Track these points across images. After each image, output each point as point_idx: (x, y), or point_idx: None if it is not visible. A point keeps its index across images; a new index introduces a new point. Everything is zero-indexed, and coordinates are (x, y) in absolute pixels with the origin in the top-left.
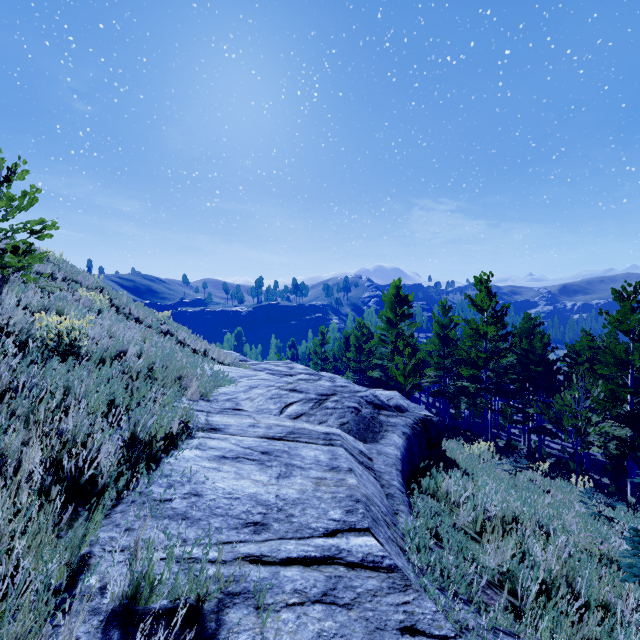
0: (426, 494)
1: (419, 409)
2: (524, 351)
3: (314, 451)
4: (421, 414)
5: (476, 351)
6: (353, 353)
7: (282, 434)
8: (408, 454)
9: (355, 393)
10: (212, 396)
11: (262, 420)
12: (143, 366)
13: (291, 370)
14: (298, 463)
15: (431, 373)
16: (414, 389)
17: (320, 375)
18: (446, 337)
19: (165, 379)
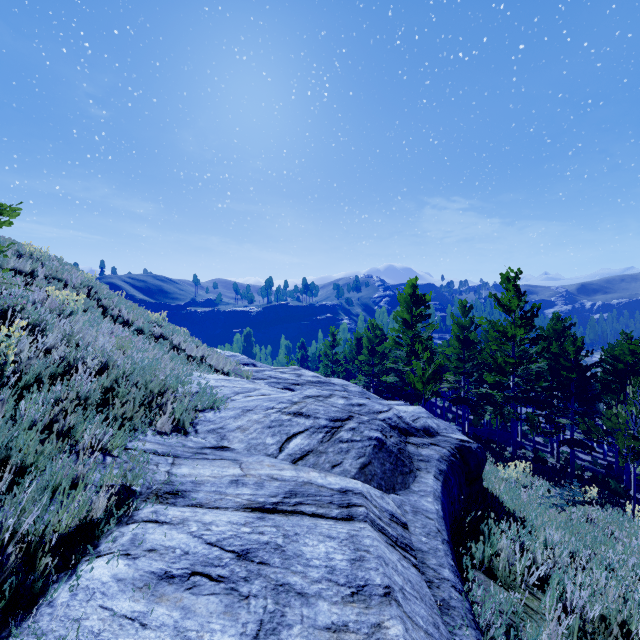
0: (481, 570)
1: (450, 430)
2: (553, 355)
3: (325, 542)
4: (455, 439)
5: (501, 355)
6: (365, 356)
7: (277, 498)
8: (448, 502)
9: (375, 414)
10: (190, 426)
11: (251, 468)
12: (102, 385)
13: (299, 378)
14: (297, 581)
15: (450, 378)
16: (432, 395)
17: (331, 383)
18: (467, 339)
19: (125, 406)
